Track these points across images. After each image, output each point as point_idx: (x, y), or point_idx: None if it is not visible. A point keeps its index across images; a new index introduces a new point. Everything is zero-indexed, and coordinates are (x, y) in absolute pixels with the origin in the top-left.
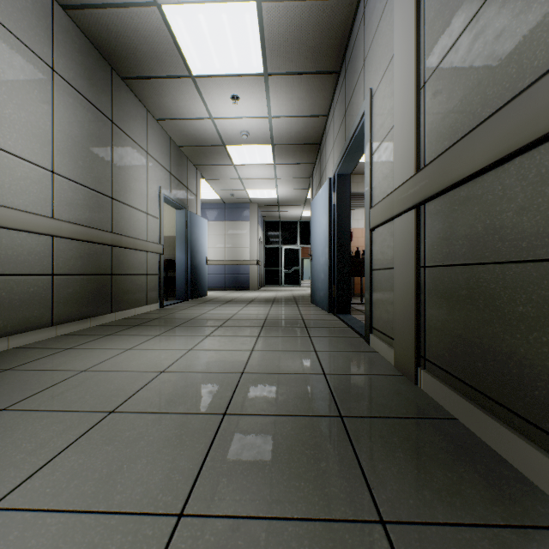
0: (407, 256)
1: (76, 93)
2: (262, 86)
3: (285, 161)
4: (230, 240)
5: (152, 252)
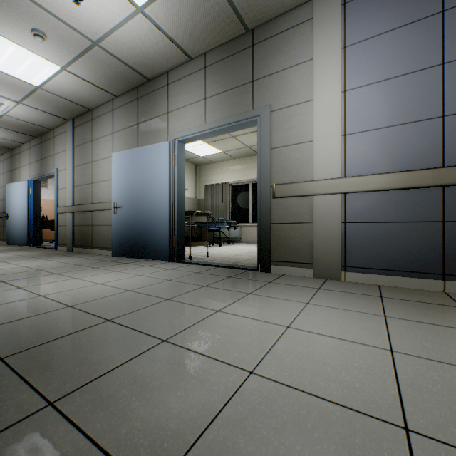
0: (71, 223)
1: None
2: None
3: None
4: None
5: None
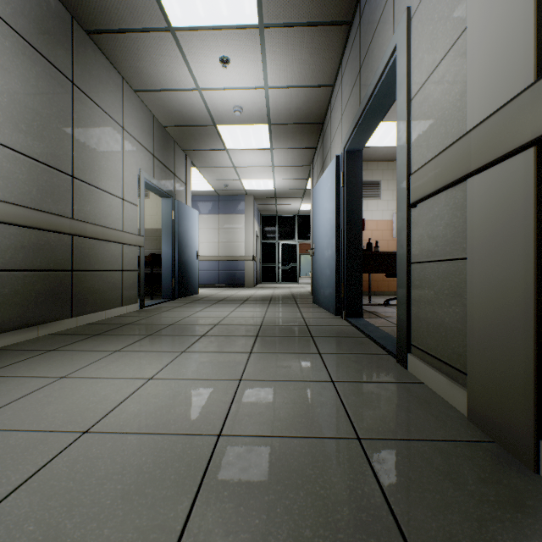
0: (509, 235)
1: (16, 36)
2: (257, 43)
3: (283, 145)
4: (224, 234)
5: (129, 244)
